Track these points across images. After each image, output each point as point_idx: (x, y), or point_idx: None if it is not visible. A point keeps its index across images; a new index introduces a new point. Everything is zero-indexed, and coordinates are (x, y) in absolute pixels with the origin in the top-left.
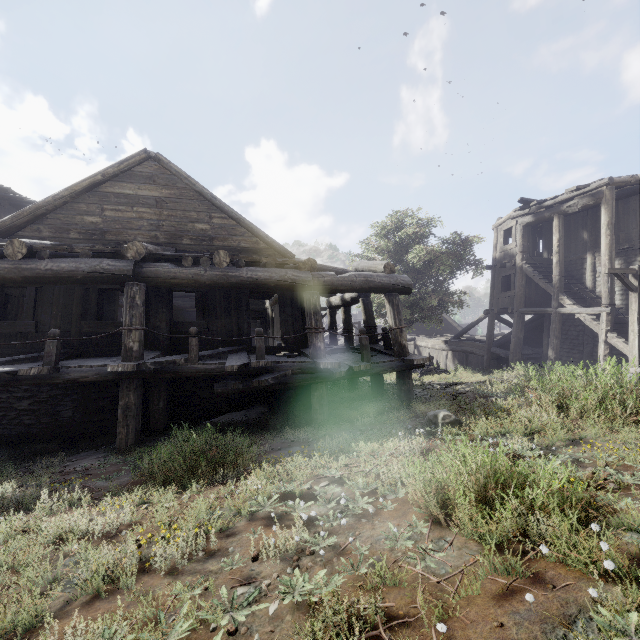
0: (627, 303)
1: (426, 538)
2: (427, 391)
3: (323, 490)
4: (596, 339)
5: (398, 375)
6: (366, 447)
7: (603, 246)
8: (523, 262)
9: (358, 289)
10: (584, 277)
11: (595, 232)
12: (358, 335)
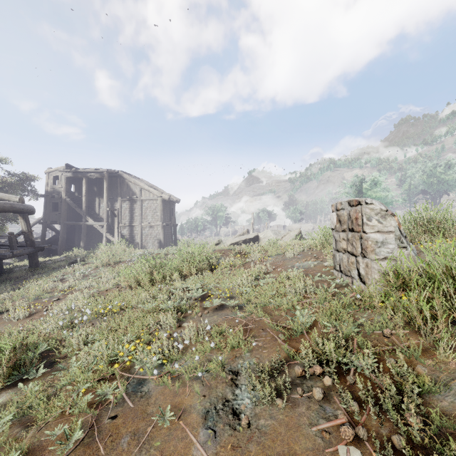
0: (112, 221)
1: (107, 266)
2: (39, 264)
3: (68, 275)
4: (100, 236)
5: (31, 256)
6: (55, 274)
7: (105, 197)
8: (67, 197)
9: (7, 211)
10: (95, 208)
11: (100, 188)
12: (9, 236)
